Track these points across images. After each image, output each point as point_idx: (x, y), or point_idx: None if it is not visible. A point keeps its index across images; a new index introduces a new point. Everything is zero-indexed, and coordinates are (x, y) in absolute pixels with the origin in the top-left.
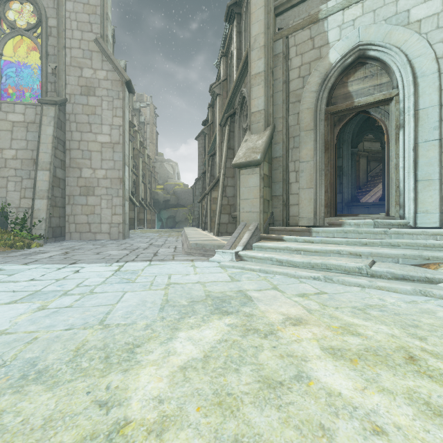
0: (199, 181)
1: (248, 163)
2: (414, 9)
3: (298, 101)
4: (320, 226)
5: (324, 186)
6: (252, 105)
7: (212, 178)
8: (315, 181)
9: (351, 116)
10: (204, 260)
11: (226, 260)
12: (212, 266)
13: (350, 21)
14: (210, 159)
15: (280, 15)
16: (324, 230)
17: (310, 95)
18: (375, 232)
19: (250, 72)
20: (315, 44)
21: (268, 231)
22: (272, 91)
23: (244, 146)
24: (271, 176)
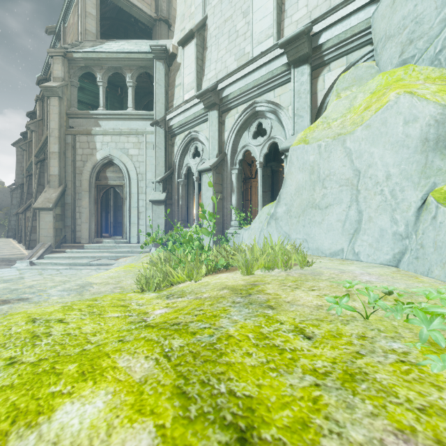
0: (17, 190)
1: (44, 208)
2: (130, 149)
3: (81, 174)
4: (93, 243)
5: (94, 222)
6: (50, 170)
7: (30, 196)
8: (89, 219)
9: (108, 188)
10: (8, 268)
11: (24, 266)
12: (12, 270)
13: (106, 142)
14: (27, 178)
15: (72, 118)
16: (90, 246)
17: (87, 173)
18: (111, 246)
19: (50, 149)
20: (90, 146)
21: (60, 247)
22: (64, 164)
23: (43, 196)
24: (65, 214)
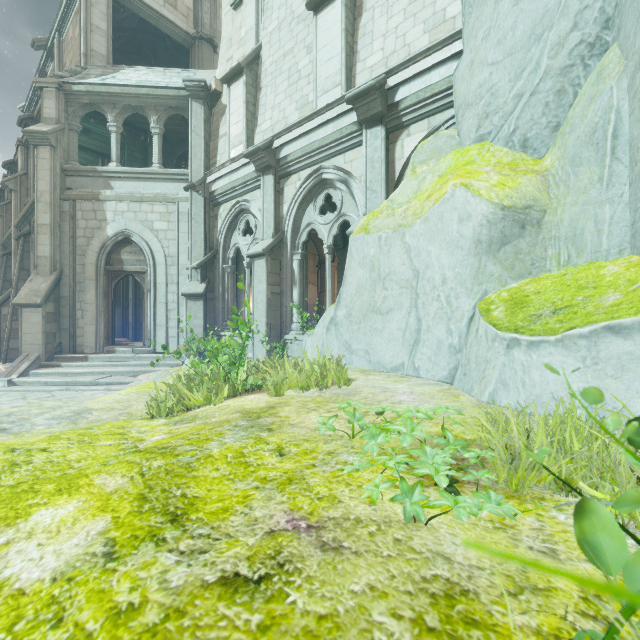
0: None
1: (29, 305)
2: (155, 222)
3: (84, 255)
4: (102, 353)
5: (104, 323)
6: (38, 250)
7: (8, 284)
8: (96, 319)
9: (123, 276)
10: None
11: None
12: None
13: (121, 212)
14: (3, 258)
15: (71, 176)
16: (97, 357)
17: (93, 254)
18: (128, 357)
19: (37, 219)
20: (98, 217)
21: (53, 359)
22: (59, 242)
23: (28, 286)
24: (60, 312)
